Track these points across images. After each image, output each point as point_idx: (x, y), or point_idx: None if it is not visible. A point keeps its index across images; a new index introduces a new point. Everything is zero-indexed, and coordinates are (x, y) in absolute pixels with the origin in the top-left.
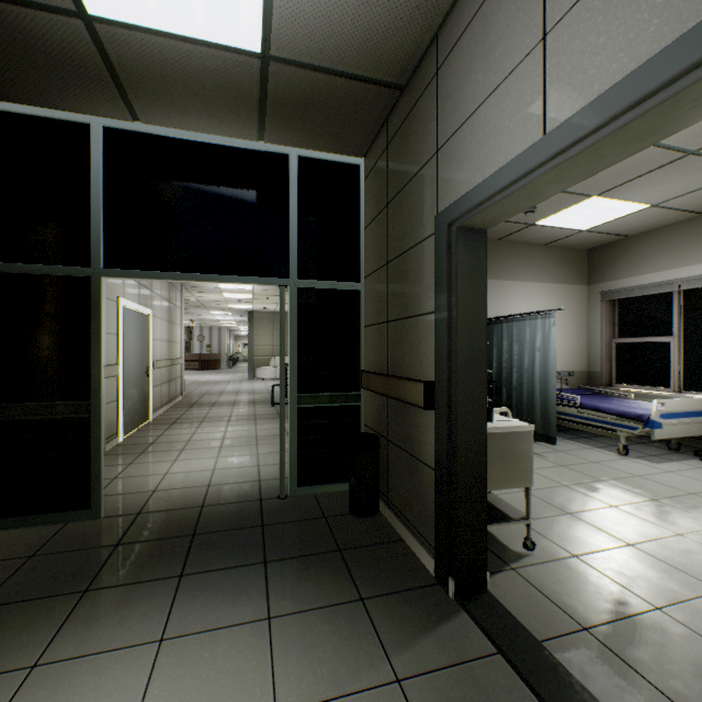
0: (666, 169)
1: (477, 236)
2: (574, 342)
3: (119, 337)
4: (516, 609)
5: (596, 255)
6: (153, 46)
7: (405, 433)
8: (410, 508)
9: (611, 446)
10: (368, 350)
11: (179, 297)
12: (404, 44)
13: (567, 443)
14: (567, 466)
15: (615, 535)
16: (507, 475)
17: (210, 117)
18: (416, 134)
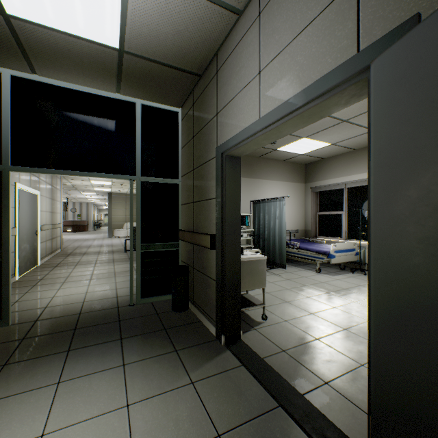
0: (335, 127)
1: (236, 160)
2: (298, 214)
3: (16, 209)
4: (253, 346)
5: (309, 167)
6: (49, 36)
7: (202, 263)
8: (204, 303)
9: (314, 269)
10: (183, 218)
11: (59, 183)
12: (200, 55)
13: (293, 268)
14: (291, 279)
15: (306, 310)
16: (253, 282)
17: (85, 77)
18: (207, 102)
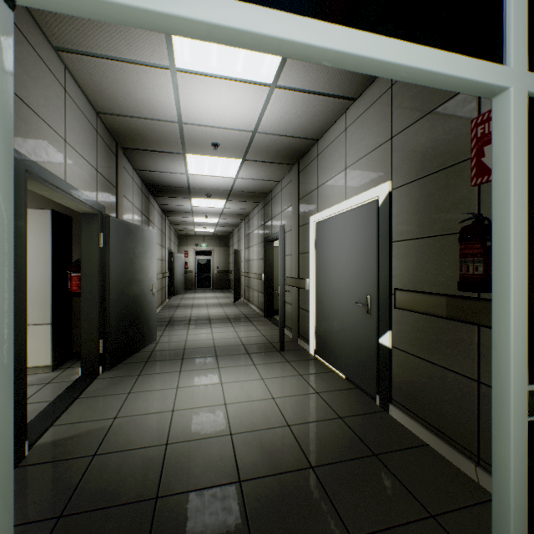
0: None
1: None
2: None
3: None
4: None
5: None
6: None
7: None
8: None
9: None
10: None
11: None
12: None
13: None
14: None
15: None
16: None
17: None
18: None
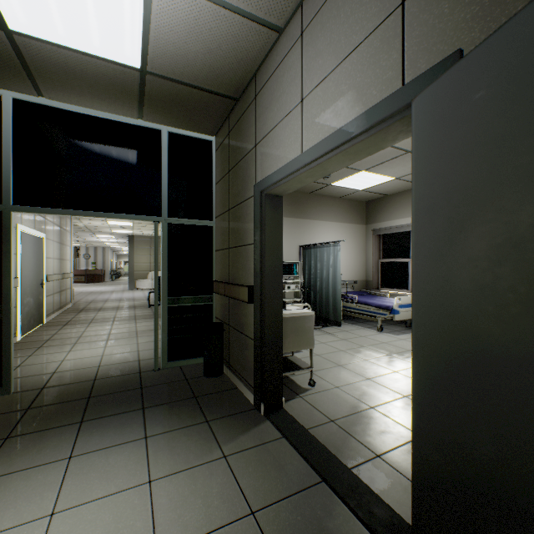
0: (398, 159)
1: (277, 199)
2: (357, 261)
3: (17, 256)
4: (298, 416)
5: (370, 205)
6: (59, 54)
7: (239, 320)
8: (242, 367)
9: (375, 327)
10: (217, 267)
11: (69, 223)
12: (235, 77)
13: (350, 326)
14: (346, 339)
15: (362, 375)
16: (299, 342)
17: (101, 101)
18: (245, 131)
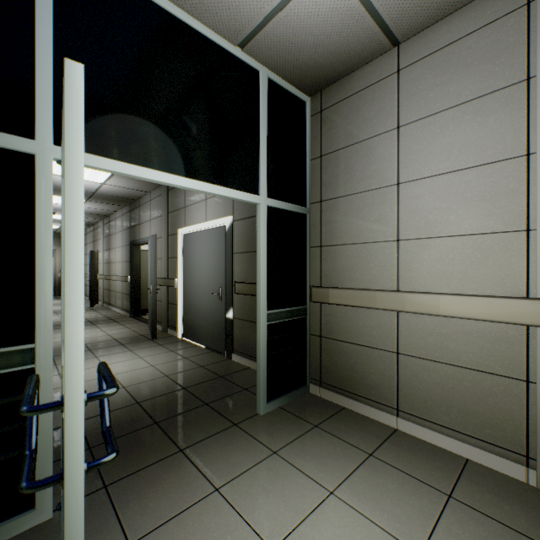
0: None
1: None
2: None
3: None
4: None
5: None
6: None
7: None
8: None
9: None
10: None
11: None
12: None
13: None
14: None
15: None
16: None
17: None
18: None
